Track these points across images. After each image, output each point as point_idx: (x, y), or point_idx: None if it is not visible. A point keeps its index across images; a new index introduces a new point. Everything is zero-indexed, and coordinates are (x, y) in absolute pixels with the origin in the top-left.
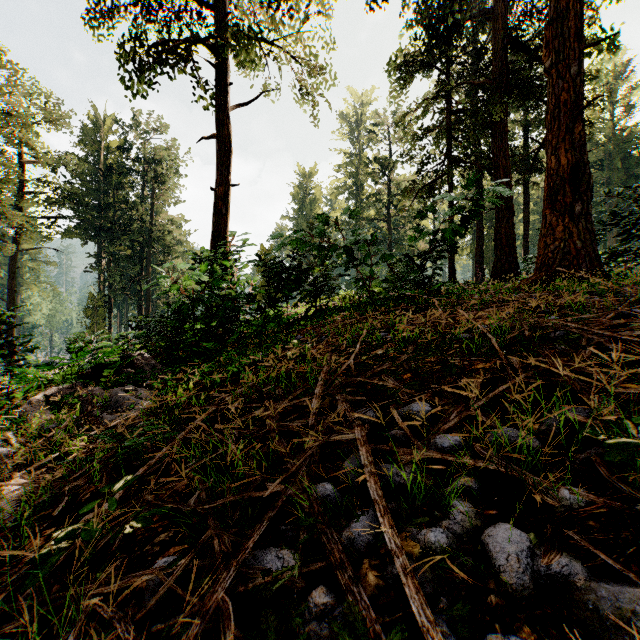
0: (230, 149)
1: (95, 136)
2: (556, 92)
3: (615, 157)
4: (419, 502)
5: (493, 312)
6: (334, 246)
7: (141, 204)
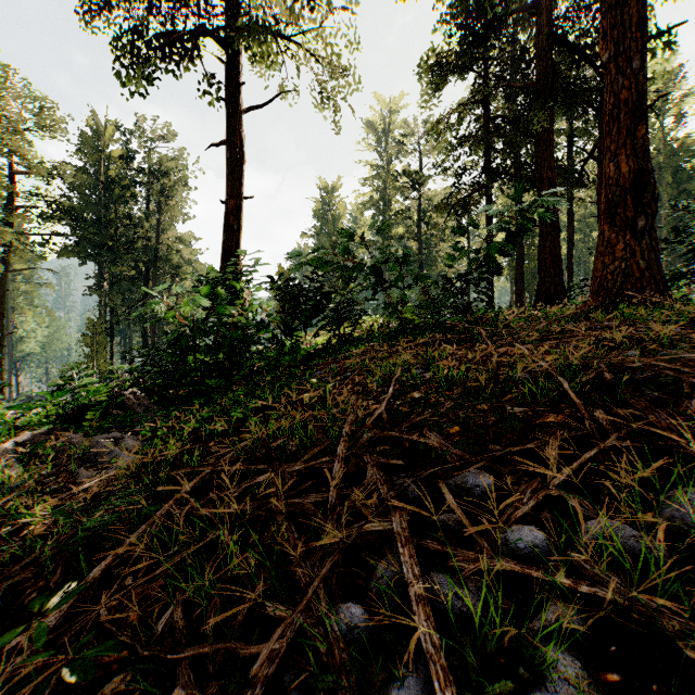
0: (243, 157)
1: (95, 145)
2: (615, 90)
3: (665, 171)
4: (492, 645)
5: (551, 345)
6: (360, 266)
7: (146, 220)
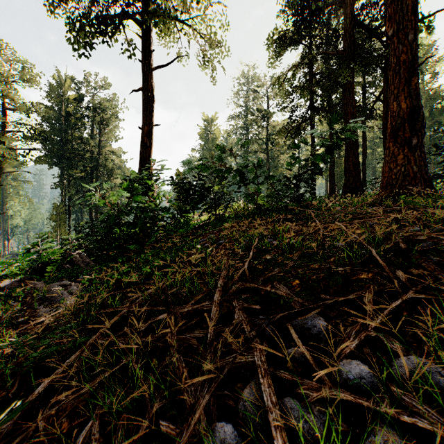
0: (153, 99)
1: (58, 91)
2: (397, 54)
3: (425, 109)
4: None
5: (358, 222)
6: (230, 169)
7: (91, 140)
